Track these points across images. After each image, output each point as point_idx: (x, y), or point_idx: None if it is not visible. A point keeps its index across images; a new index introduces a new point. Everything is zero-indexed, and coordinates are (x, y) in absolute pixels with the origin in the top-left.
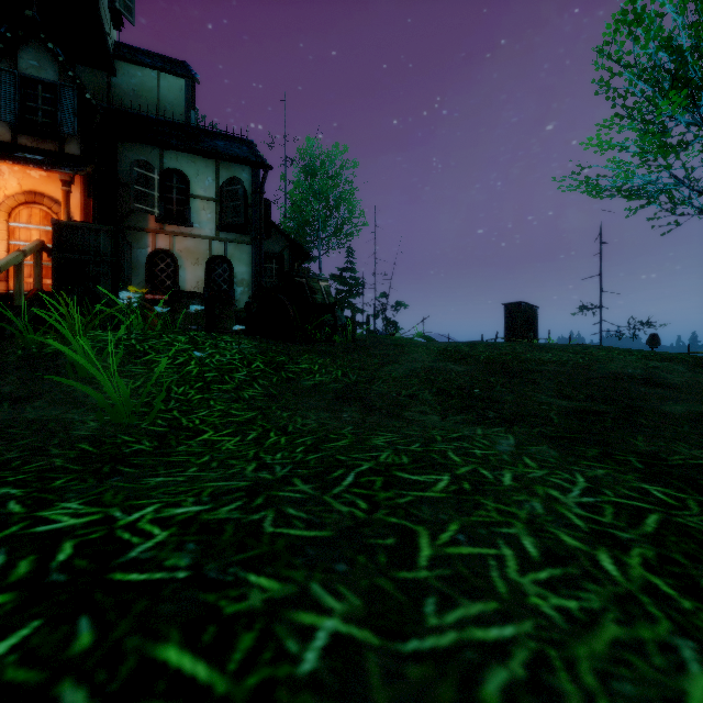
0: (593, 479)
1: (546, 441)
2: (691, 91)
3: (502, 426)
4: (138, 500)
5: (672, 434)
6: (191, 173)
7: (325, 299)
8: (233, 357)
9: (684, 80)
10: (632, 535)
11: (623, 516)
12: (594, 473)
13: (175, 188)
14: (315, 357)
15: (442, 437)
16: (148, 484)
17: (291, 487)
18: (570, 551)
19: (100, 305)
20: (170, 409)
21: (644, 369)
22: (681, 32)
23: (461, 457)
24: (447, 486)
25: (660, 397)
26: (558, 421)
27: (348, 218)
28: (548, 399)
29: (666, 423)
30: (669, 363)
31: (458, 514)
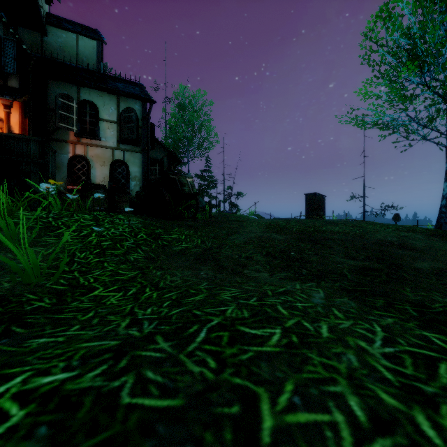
0: (387, 328)
1: (346, 293)
2: (419, 63)
3: (313, 281)
4: (12, 368)
5: (427, 285)
6: (100, 103)
7: (191, 190)
8: (124, 230)
9: (415, 56)
10: (434, 388)
11: (421, 367)
12: (386, 322)
13: (88, 113)
14: (183, 229)
15: (272, 292)
16: (29, 347)
17: (153, 345)
18: (392, 413)
19: (31, 193)
20: (73, 270)
21: (398, 237)
22: (413, 26)
23: (288, 310)
24: (280, 339)
25: (412, 257)
26: (350, 276)
27: (207, 137)
28: (341, 259)
29: (420, 276)
30: (412, 233)
31: (291, 371)
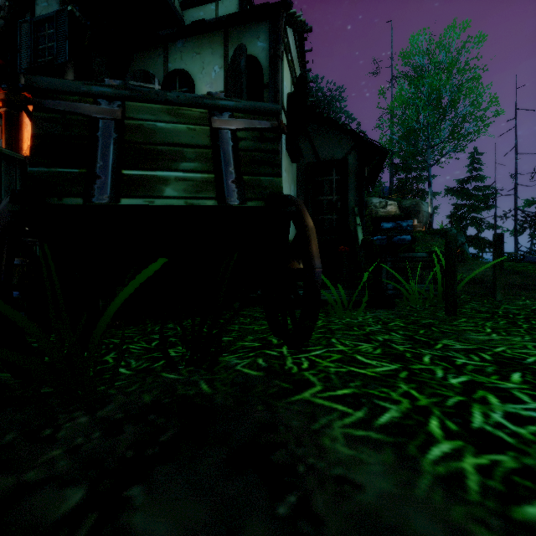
0: None
1: None
2: None
3: None
4: None
5: None
6: (196, 68)
7: (222, 183)
8: None
9: None
10: None
11: None
12: None
13: None
14: None
15: None
16: None
17: None
18: None
19: None
20: None
21: None
22: None
23: None
24: None
25: None
26: None
27: (470, 111)
28: None
29: None
30: None
31: None
